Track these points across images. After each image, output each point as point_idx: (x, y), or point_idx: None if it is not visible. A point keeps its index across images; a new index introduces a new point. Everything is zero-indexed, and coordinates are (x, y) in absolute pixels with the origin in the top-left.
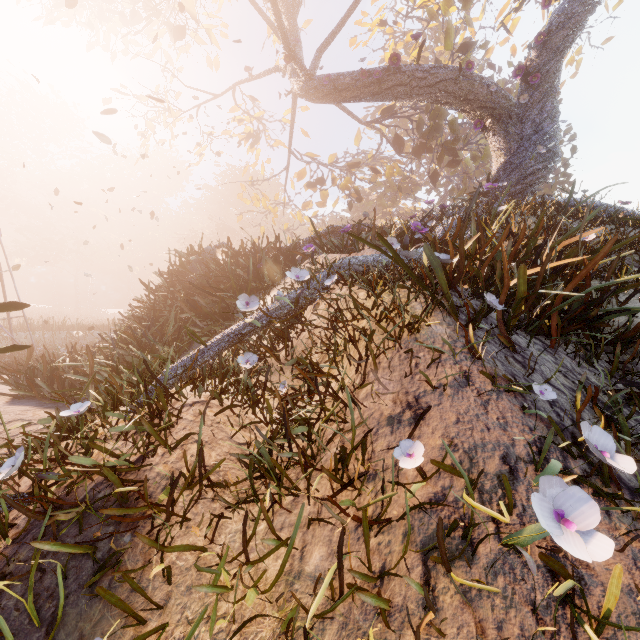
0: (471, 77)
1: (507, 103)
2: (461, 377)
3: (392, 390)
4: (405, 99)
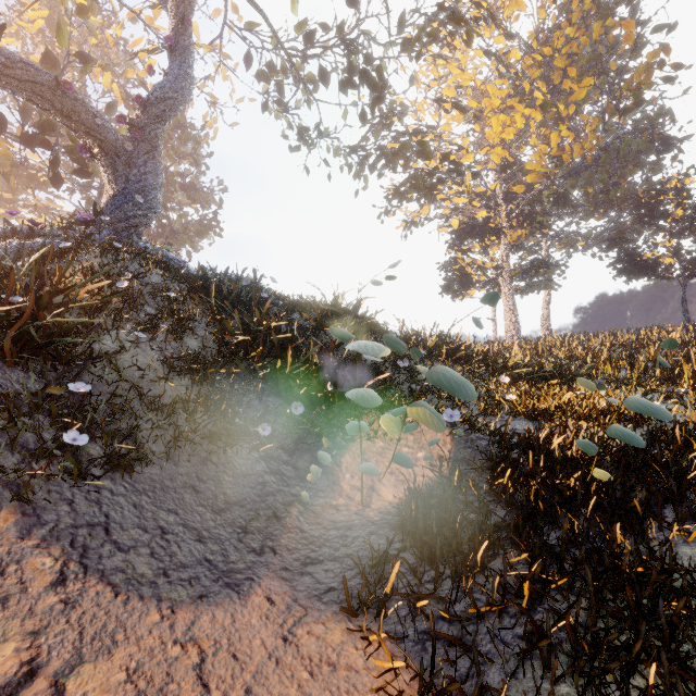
0: (75, 97)
1: (116, 142)
2: None
3: None
4: None
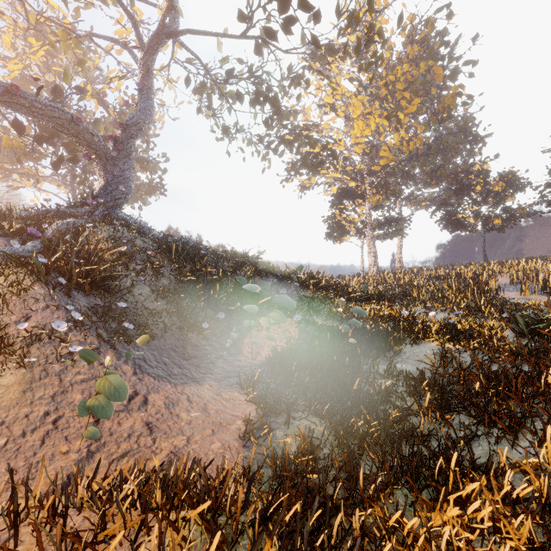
0: (81, 125)
1: (106, 150)
2: (46, 307)
3: (16, 314)
4: (26, 115)
